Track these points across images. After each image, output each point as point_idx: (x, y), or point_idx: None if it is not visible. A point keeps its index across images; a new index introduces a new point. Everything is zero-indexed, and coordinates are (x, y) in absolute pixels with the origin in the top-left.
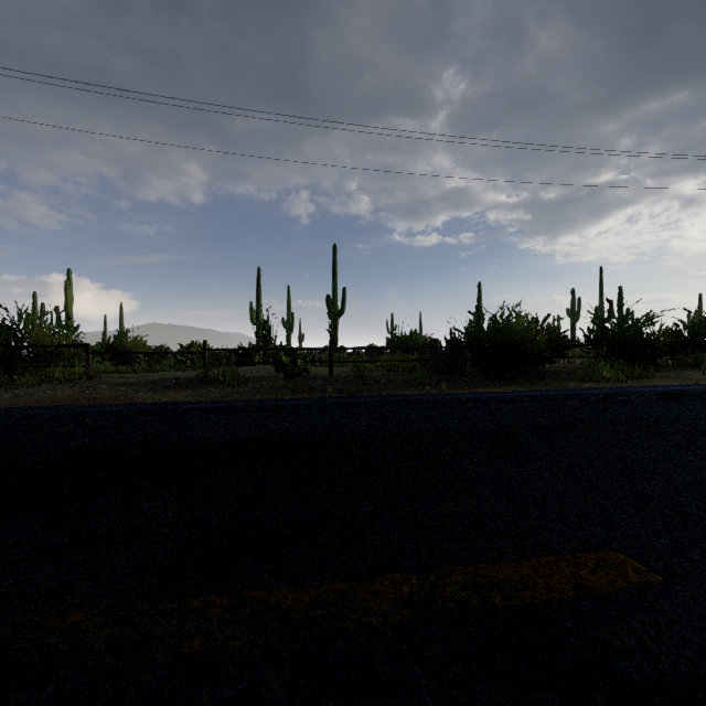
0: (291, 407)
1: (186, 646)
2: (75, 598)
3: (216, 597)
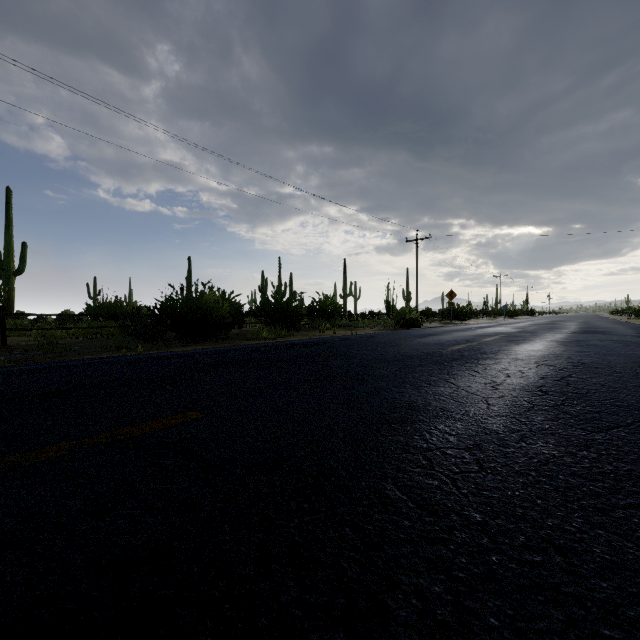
0: None
1: None
2: None
3: None
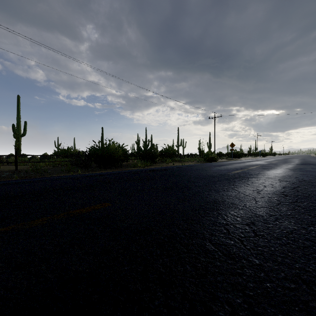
0: None
1: None
2: None
3: None
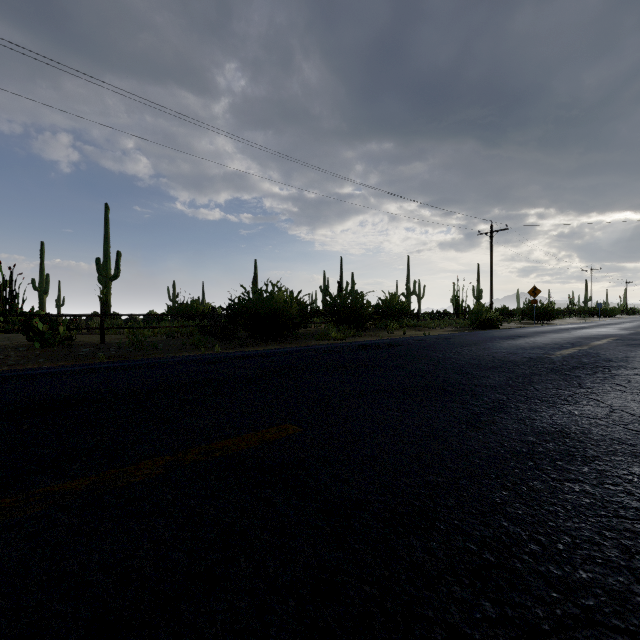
0: (55, 374)
1: None
2: None
3: (5, 499)
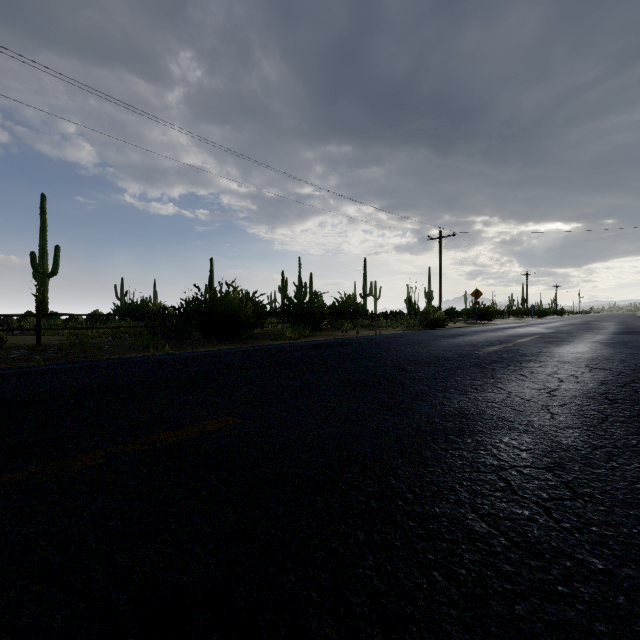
0: None
1: None
2: None
3: None
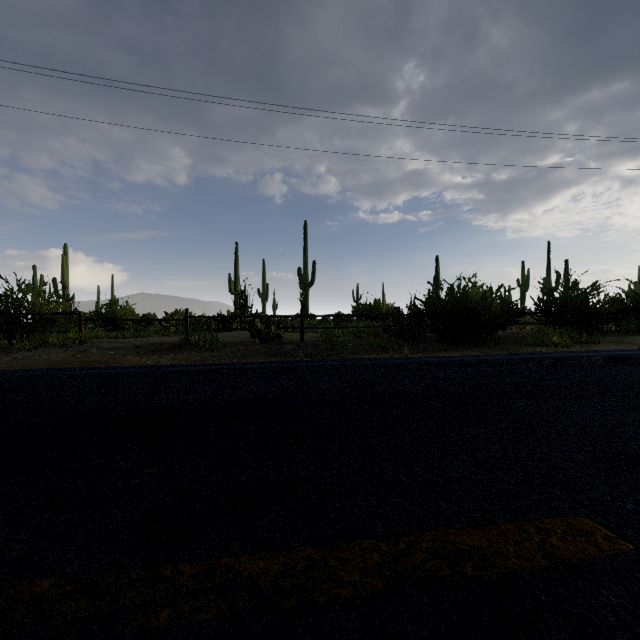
0: (265, 370)
1: (153, 620)
2: (46, 564)
3: (186, 564)
